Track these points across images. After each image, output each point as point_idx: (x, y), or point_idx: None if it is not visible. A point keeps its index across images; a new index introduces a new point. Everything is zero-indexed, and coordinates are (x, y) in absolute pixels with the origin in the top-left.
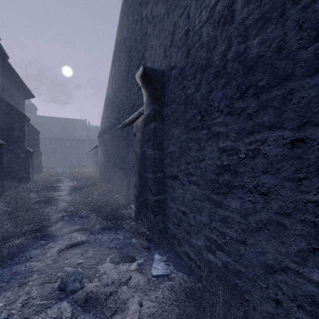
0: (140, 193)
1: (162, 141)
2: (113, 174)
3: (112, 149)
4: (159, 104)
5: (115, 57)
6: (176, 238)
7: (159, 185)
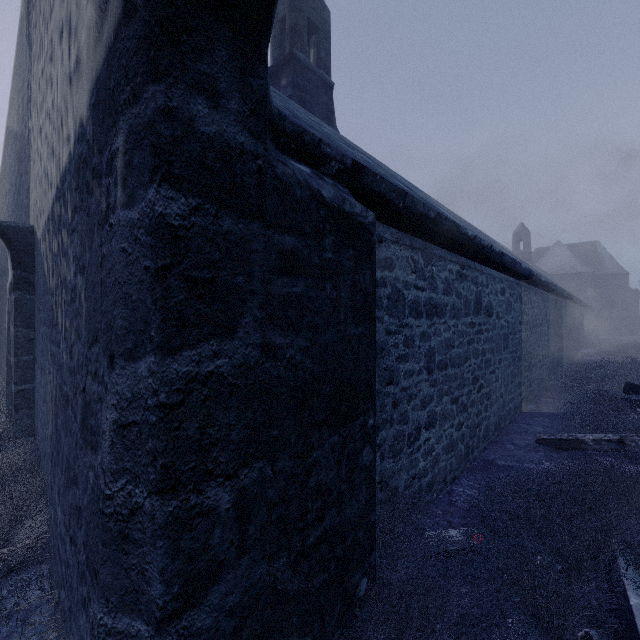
0: (7, 384)
1: (32, 315)
2: (4, 358)
3: (3, 313)
4: (26, 270)
5: (7, 152)
6: (36, 432)
7: (26, 371)
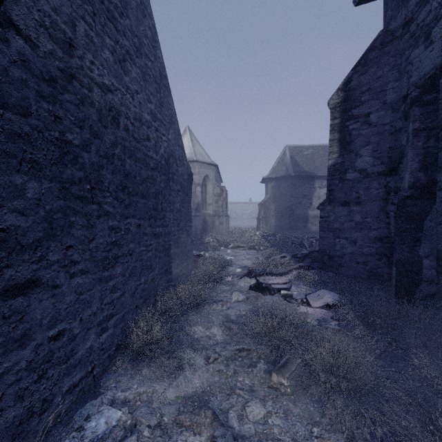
0: None
1: None
2: None
3: None
4: None
5: None
6: (33, 414)
7: None
